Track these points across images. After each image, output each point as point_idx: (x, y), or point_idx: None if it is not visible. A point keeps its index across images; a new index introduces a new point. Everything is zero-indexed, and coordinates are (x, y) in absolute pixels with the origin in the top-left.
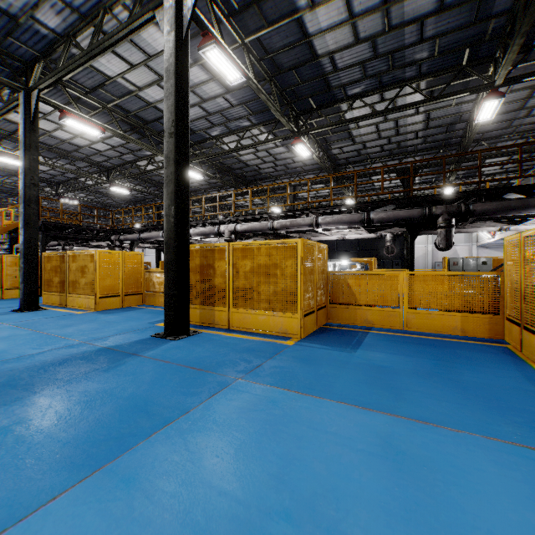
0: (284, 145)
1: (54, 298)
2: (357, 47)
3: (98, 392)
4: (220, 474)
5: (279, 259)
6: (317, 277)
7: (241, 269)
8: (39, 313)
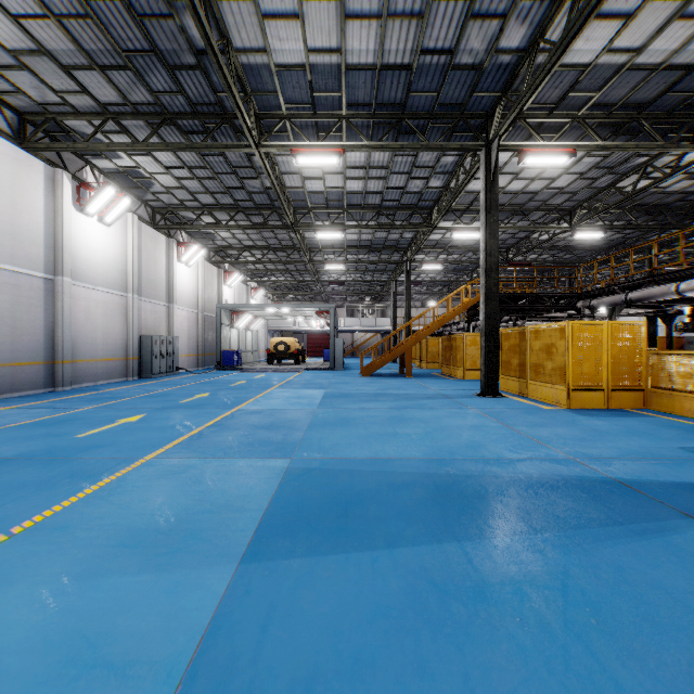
0: None
1: (512, 383)
2: None
3: (648, 584)
4: None
5: None
6: None
7: None
8: (499, 400)
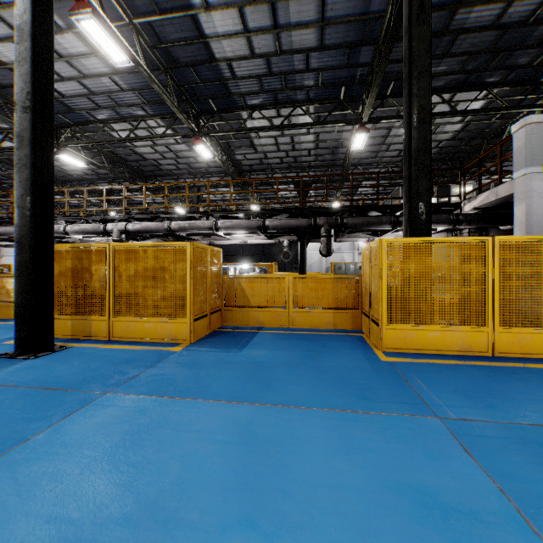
0: (186, 142)
1: None
2: (253, 60)
3: None
4: (54, 499)
5: (168, 262)
6: (210, 281)
7: (124, 273)
8: None
